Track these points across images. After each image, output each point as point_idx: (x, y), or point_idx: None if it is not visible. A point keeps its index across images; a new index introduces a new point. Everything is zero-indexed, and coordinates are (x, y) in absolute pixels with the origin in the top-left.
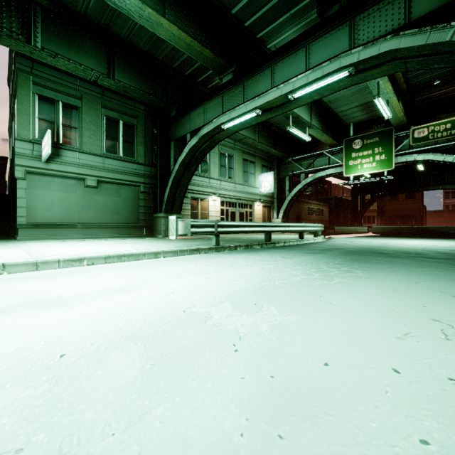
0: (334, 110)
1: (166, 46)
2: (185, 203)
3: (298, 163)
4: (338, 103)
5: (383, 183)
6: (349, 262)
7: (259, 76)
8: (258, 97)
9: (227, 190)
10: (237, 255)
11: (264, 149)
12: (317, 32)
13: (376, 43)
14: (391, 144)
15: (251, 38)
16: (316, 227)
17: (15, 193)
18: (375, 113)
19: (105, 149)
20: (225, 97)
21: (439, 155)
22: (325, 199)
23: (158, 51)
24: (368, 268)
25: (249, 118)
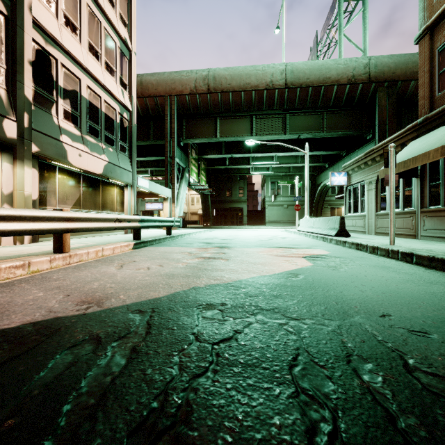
0: None
1: None
2: (327, 211)
3: None
4: None
5: None
6: None
7: (335, 166)
8: None
9: None
10: None
11: None
12: (344, 157)
13: None
14: None
15: None
16: None
17: (264, 210)
18: None
19: (290, 194)
20: (329, 171)
21: None
22: None
23: None
24: None
25: None
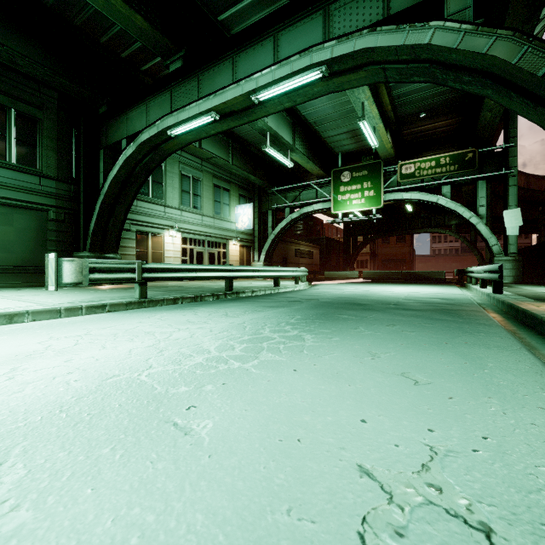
0: (321, 134)
1: (83, 6)
2: (128, 239)
3: (282, 194)
4: (324, 126)
5: (375, 223)
6: (308, 321)
7: (218, 68)
8: (214, 94)
9: (191, 223)
10: (158, 314)
11: (241, 174)
12: (287, 18)
13: (351, 37)
14: (380, 179)
15: (211, 19)
16: (296, 272)
17: None
18: (365, 143)
19: None
20: (174, 93)
21: (424, 194)
22: (316, 240)
23: (72, 11)
24: (326, 330)
25: (205, 124)
